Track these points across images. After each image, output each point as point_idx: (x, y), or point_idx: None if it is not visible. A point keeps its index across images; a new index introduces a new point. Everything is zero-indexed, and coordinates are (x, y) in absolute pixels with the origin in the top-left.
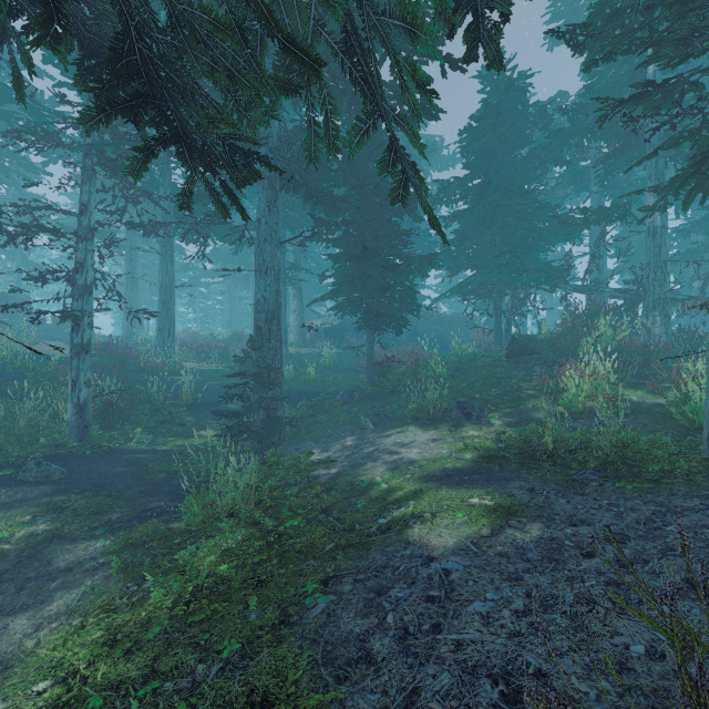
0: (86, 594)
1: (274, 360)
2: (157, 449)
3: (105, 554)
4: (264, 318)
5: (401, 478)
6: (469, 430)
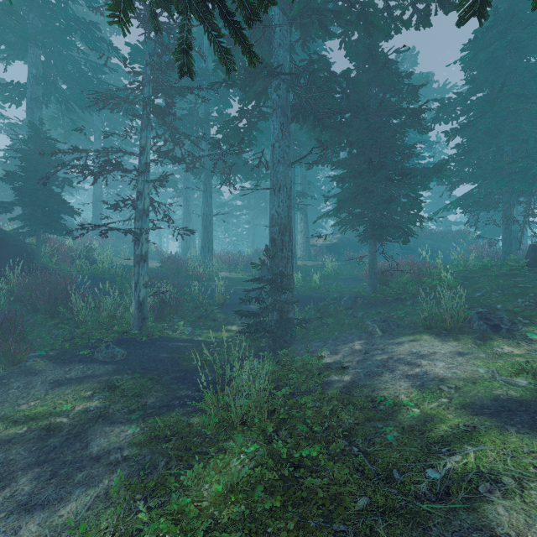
0: (98, 500)
1: (286, 268)
2: (194, 339)
3: (131, 445)
4: (277, 231)
5: (435, 402)
6: (502, 345)
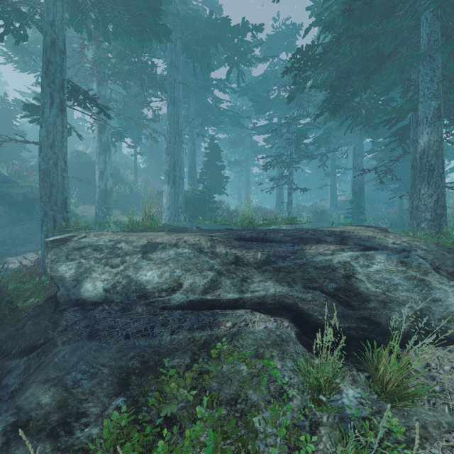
0: None
1: (362, 205)
2: None
3: None
4: (357, 187)
5: None
6: None
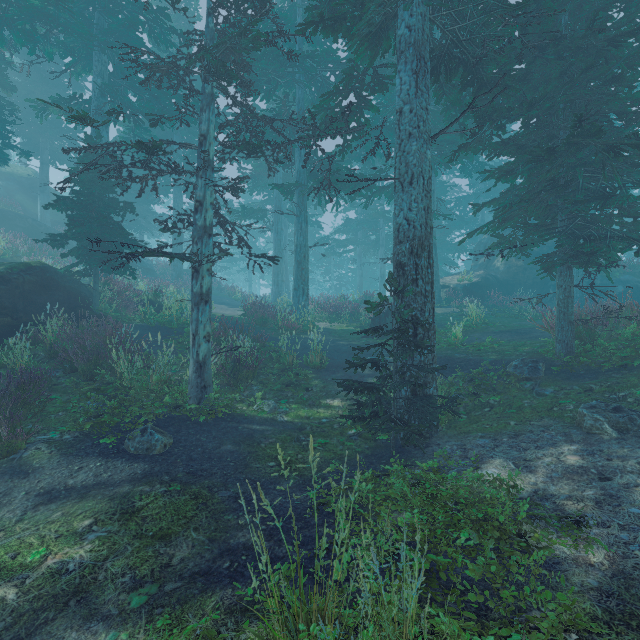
0: None
1: (422, 311)
2: (277, 419)
3: None
4: (407, 250)
5: None
6: None
